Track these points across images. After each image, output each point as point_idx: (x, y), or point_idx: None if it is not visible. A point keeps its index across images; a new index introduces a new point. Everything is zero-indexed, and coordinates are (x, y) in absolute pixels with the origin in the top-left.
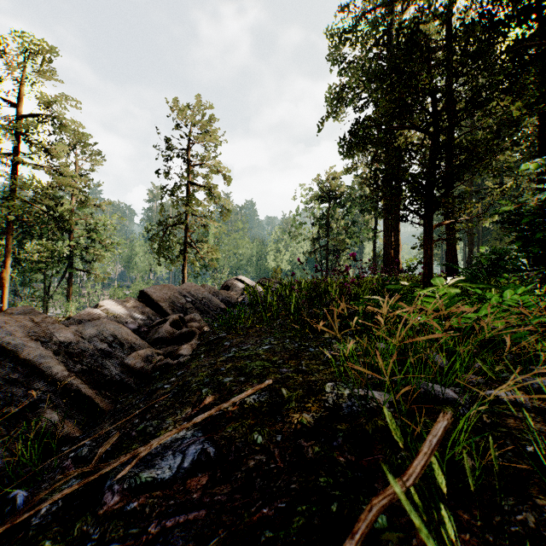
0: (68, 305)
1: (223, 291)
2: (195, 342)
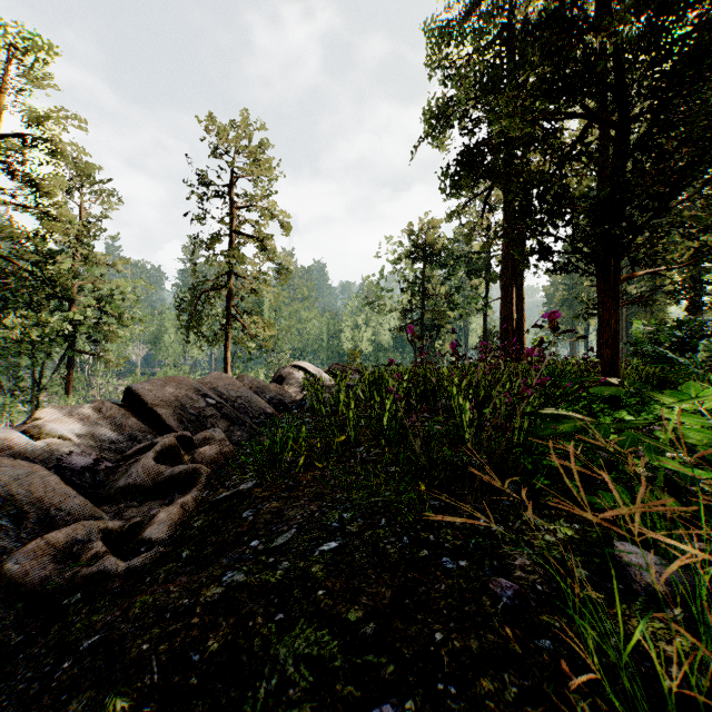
0: (67, 401)
1: (274, 385)
2: (197, 495)
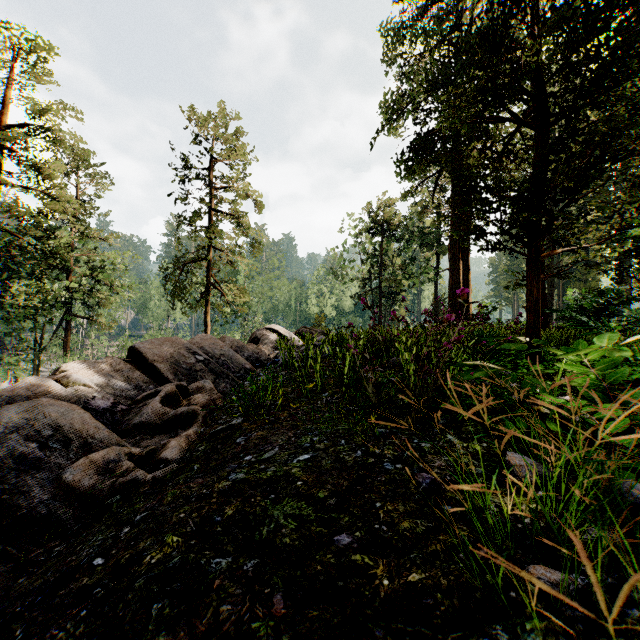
0: (65, 360)
1: (251, 345)
2: (196, 430)
